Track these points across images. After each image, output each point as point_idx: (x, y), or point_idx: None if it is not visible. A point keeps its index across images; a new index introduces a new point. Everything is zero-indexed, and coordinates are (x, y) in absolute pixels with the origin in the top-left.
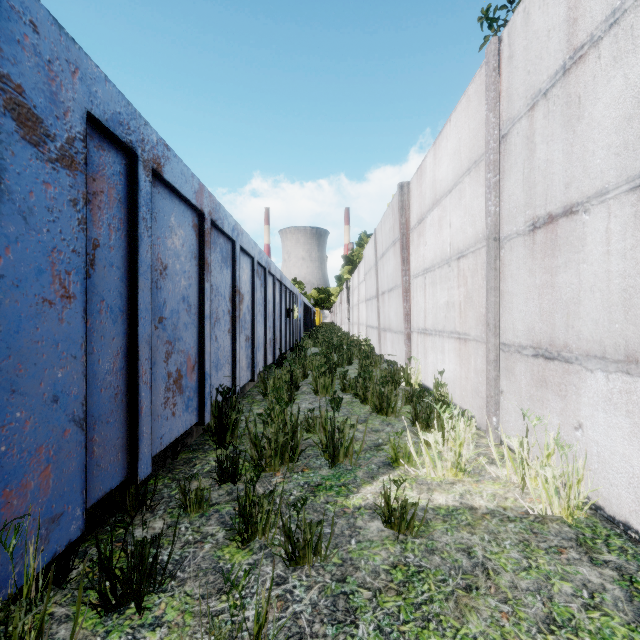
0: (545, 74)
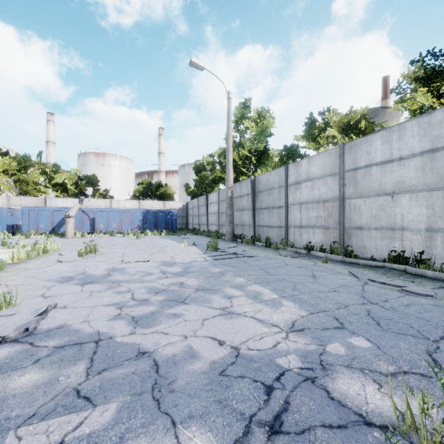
0: (18, 204)
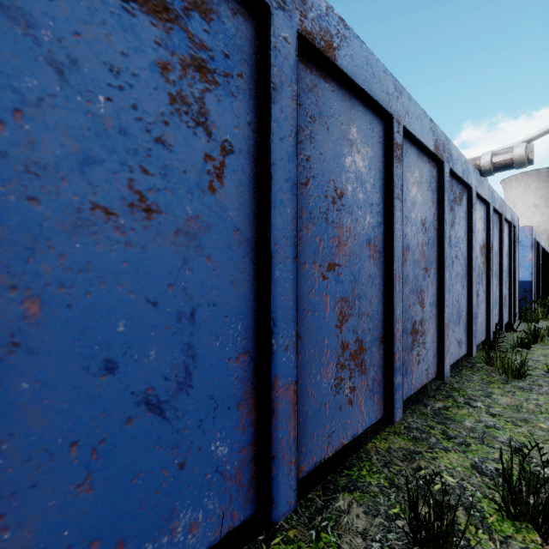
0: None
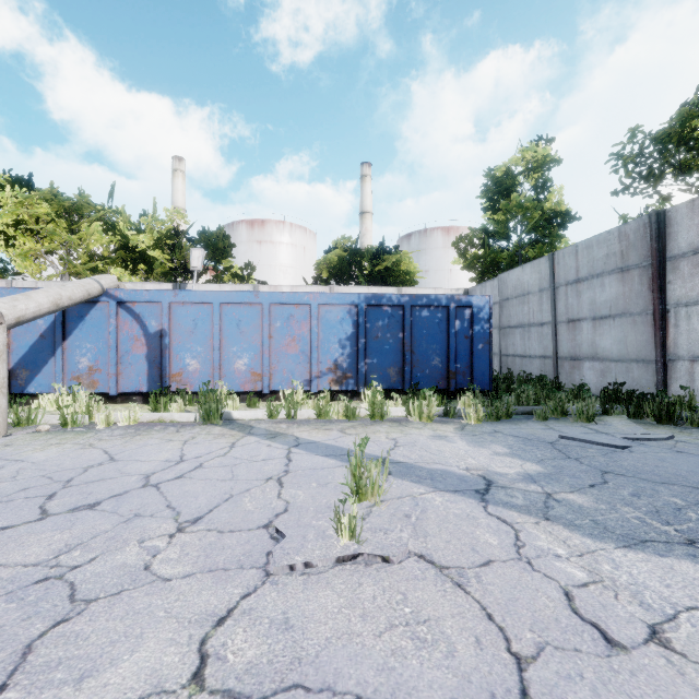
0: None
